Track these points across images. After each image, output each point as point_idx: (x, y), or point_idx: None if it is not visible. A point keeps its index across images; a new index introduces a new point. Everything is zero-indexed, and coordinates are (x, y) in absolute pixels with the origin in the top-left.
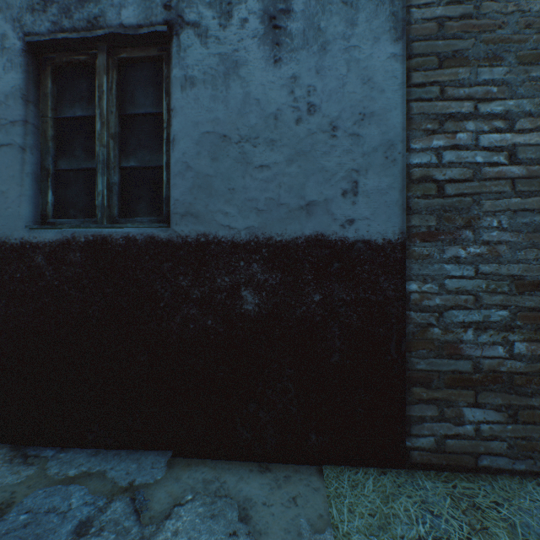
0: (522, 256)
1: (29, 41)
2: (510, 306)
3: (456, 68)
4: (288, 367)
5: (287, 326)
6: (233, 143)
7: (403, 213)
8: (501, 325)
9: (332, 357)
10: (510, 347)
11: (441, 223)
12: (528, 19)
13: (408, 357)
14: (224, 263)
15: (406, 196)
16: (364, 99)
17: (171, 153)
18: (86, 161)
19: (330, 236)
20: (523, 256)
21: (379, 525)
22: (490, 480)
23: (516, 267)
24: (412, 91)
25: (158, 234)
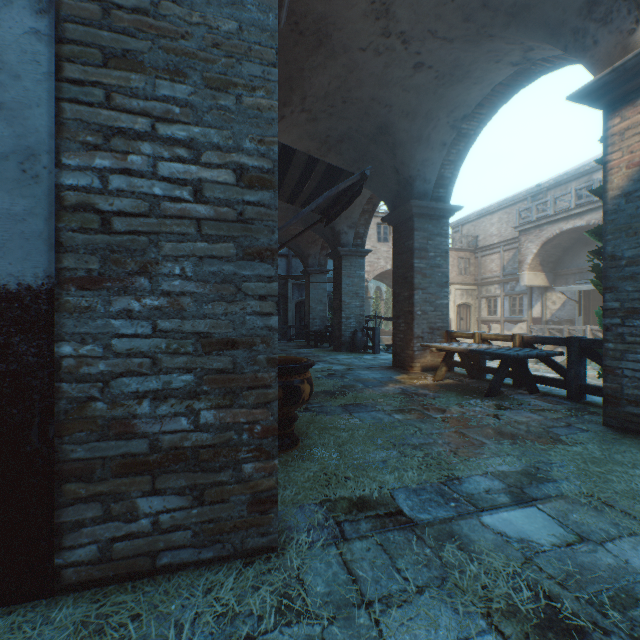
0: (210, 310)
1: None
2: (197, 369)
3: (128, 72)
4: None
5: None
6: None
7: (52, 250)
8: (186, 392)
9: None
10: (196, 417)
11: (108, 266)
12: (217, 38)
13: (60, 444)
14: None
15: (56, 227)
16: None
17: None
18: None
19: None
20: (212, 311)
21: None
22: (163, 582)
23: (204, 323)
24: (65, 87)
25: None
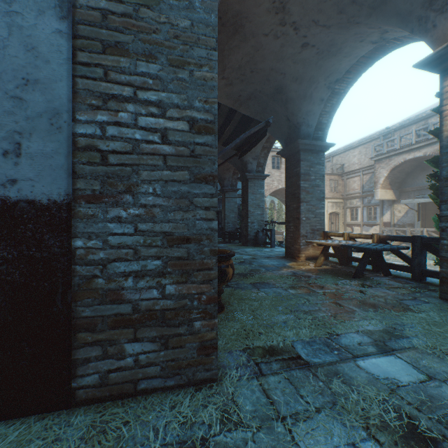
0: (172, 216)
1: None
2: (163, 257)
3: (118, 57)
4: None
5: None
6: None
7: (70, 177)
8: (156, 272)
9: None
10: (163, 289)
11: (106, 187)
12: (177, 32)
13: (75, 306)
14: None
15: (72, 161)
16: (29, 65)
17: None
18: None
19: None
20: (173, 217)
21: None
22: (142, 400)
23: (168, 226)
24: (78, 68)
25: None
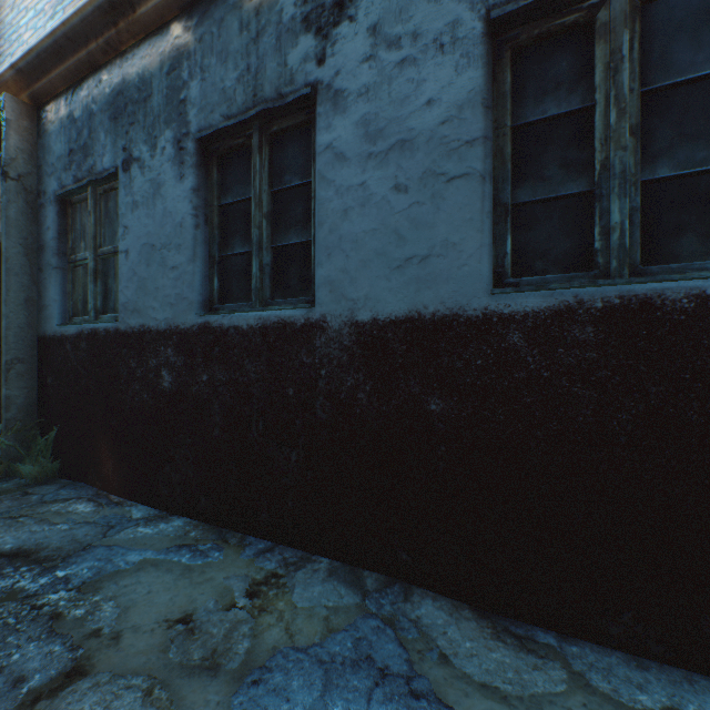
0: None
1: (495, 17)
2: None
3: None
4: None
5: None
6: None
7: None
8: None
9: None
10: None
11: None
12: None
13: None
14: None
15: None
16: None
17: None
18: (565, 183)
19: None
20: None
21: None
22: None
23: None
24: None
25: None
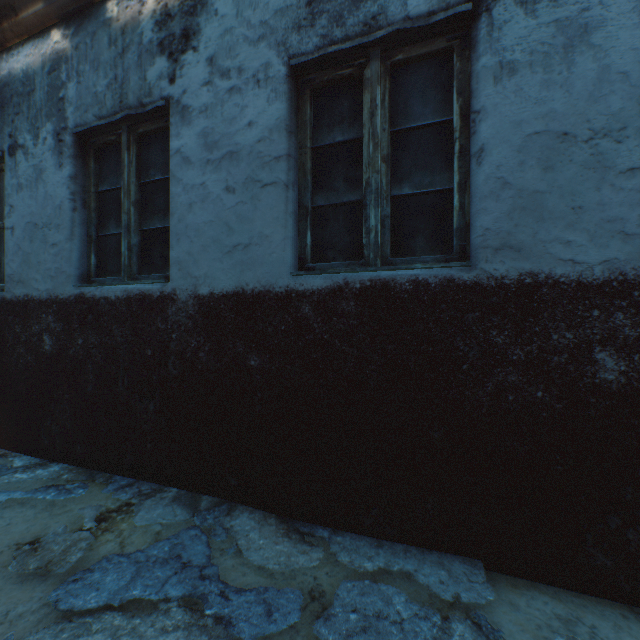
0: None
1: (294, 64)
2: None
3: None
4: None
5: None
6: (579, 141)
7: None
8: None
9: None
10: None
11: None
12: None
13: None
14: (562, 313)
15: None
16: None
17: (475, 169)
18: (347, 193)
19: None
20: None
21: None
22: None
23: None
24: None
25: (458, 275)
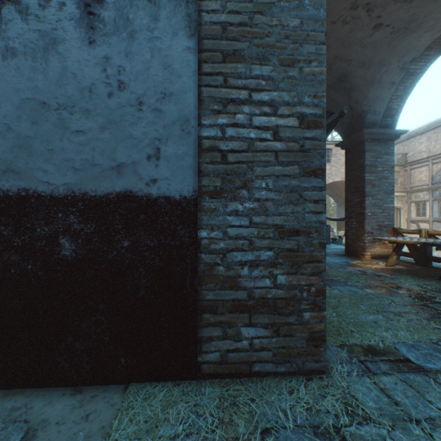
0: (283, 210)
1: None
2: (275, 248)
3: (236, 64)
4: (101, 303)
5: (100, 269)
6: (52, 109)
7: (196, 175)
8: (268, 262)
9: (139, 293)
10: (274, 279)
11: (225, 184)
12: (287, 32)
13: (200, 290)
14: (43, 215)
15: (198, 161)
16: (165, 81)
17: None
18: None
19: (137, 193)
20: (284, 210)
21: (148, 429)
22: (258, 382)
23: (279, 219)
24: (203, 78)
25: None
